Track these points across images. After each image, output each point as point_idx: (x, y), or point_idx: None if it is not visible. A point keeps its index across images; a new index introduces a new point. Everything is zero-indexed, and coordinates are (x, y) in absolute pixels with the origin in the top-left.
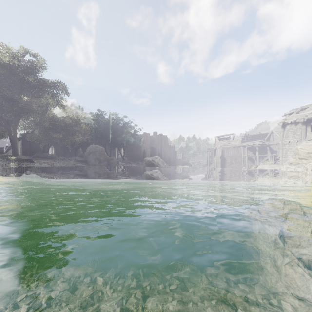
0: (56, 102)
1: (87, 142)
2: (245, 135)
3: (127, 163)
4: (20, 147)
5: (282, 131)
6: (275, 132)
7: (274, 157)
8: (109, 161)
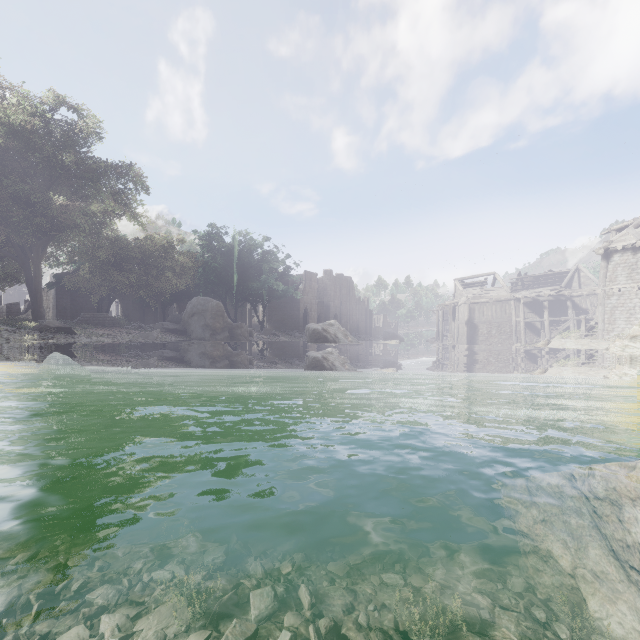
0: (121, 206)
1: (187, 291)
2: (519, 277)
3: (270, 334)
4: (53, 302)
5: (603, 267)
6: (583, 270)
7: (584, 323)
8: (234, 330)
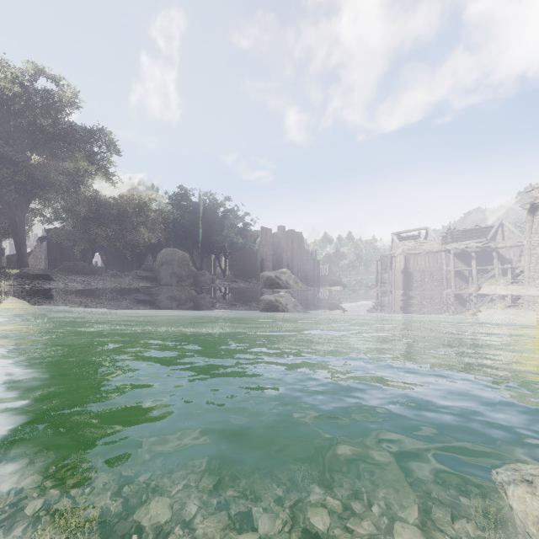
0: (94, 166)
1: (160, 244)
2: (448, 231)
3: (231, 281)
4: (45, 253)
5: (529, 221)
6: (507, 225)
7: (510, 271)
8: (198, 277)
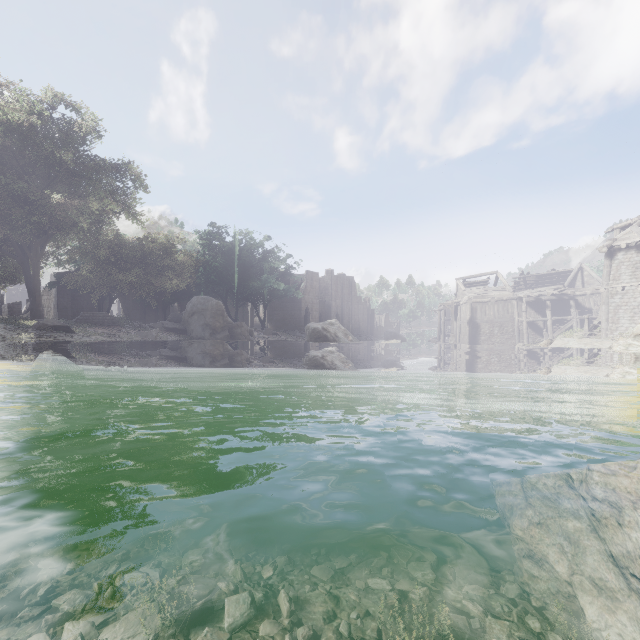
0: (120, 204)
1: (188, 290)
2: (521, 276)
3: (271, 334)
4: (54, 301)
5: (607, 266)
6: (587, 269)
7: (587, 322)
8: (234, 329)
